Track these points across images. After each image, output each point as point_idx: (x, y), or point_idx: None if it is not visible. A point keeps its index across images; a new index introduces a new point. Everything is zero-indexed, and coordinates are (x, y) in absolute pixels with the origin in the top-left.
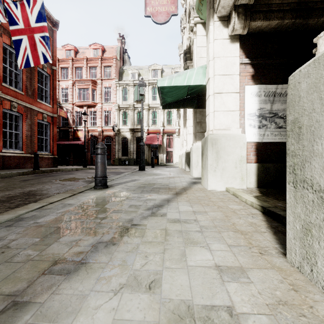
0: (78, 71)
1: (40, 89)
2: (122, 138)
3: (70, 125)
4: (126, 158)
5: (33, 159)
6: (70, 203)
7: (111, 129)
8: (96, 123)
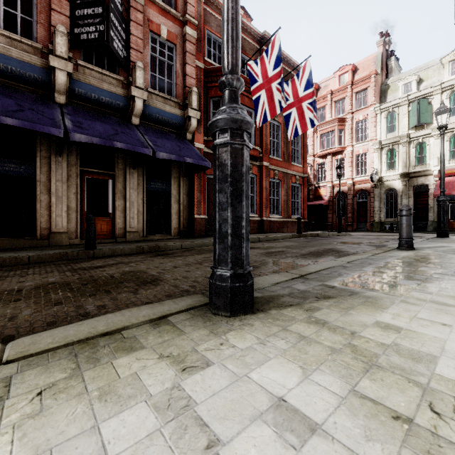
0: (320, 113)
1: (292, 151)
2: (385, 191)
3: (311, 182)
4: (394, 221)
5: (288, 224)
6: (393, 255)
7: (367, 180)
8: (344, 175)
